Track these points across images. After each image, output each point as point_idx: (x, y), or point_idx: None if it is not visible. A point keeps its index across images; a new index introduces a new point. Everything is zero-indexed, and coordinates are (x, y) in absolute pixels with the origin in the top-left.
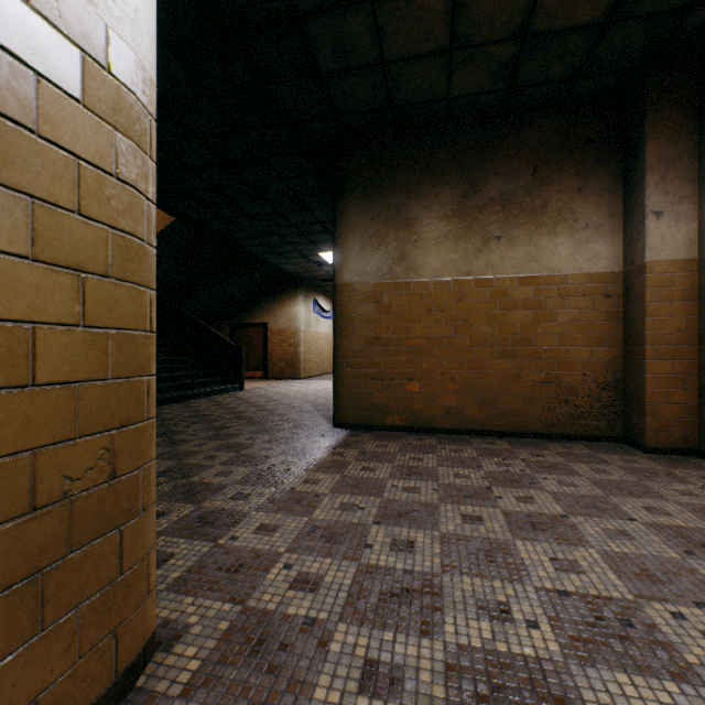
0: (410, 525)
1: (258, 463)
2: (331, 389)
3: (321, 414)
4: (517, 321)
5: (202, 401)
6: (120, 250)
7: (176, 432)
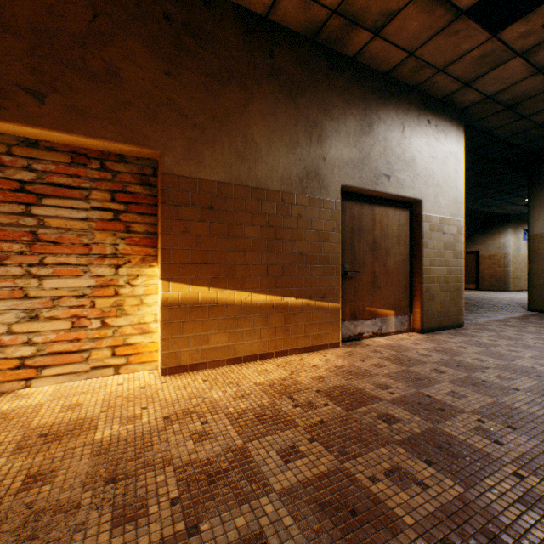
0: None
1: (480, 314)
2: None
3: (520, 306)
4: None
5: None
6: (460, 254)
7: None
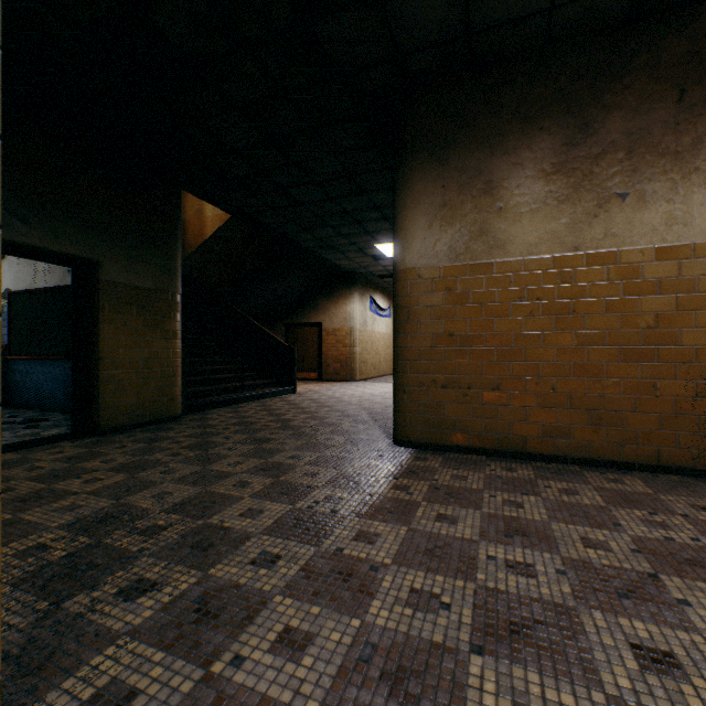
0: (539, 664)
1: (297, 497)
2: (388, 393)
3: (378, 426)
4: (652, 309)
5: (251, 405)
6: None
7: (214, 444)
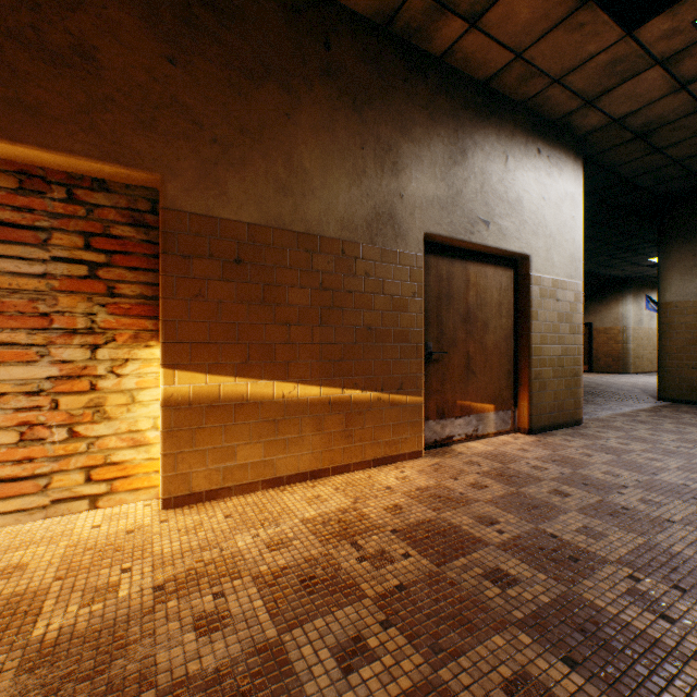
0: (688, 426)
1: (600, 405)
2: None
3: (647, 395)
4: None
5: None
6: (578, 328)
7: None
